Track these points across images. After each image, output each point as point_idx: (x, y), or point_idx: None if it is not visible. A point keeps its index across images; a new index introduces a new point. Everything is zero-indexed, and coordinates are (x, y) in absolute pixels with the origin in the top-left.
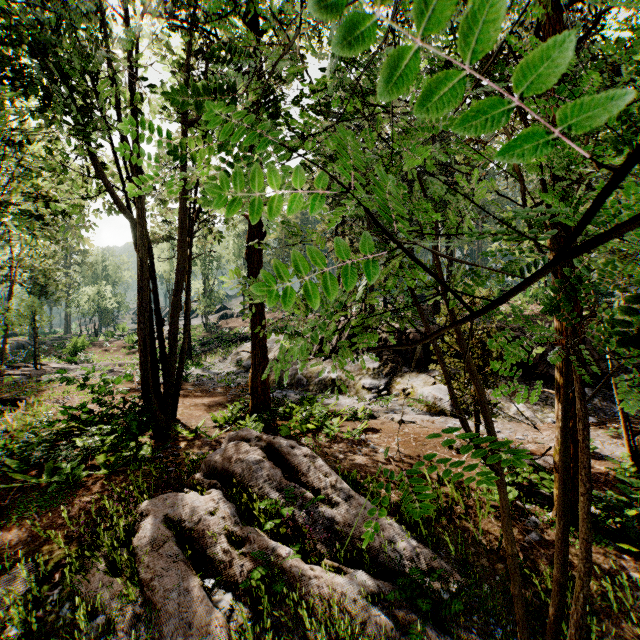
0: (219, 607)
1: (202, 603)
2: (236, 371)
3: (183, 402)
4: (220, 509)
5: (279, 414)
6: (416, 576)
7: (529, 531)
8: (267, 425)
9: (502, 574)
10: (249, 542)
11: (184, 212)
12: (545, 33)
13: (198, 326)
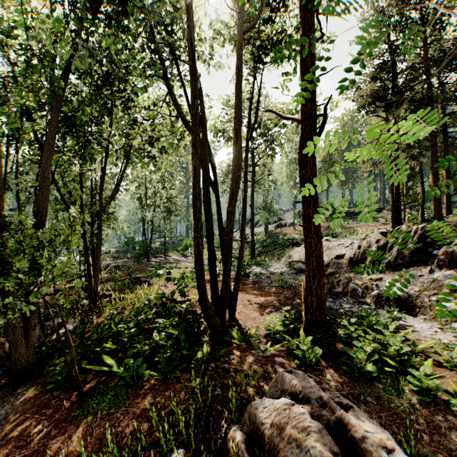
0: None
1: None
2: (288, 272)
3: (243, 299)
4: None
5: (338, 337)
6: None
7: None
8: (323, 346)
9: None
10: None
11: (237, 122)
12: None
13: (260, 233)
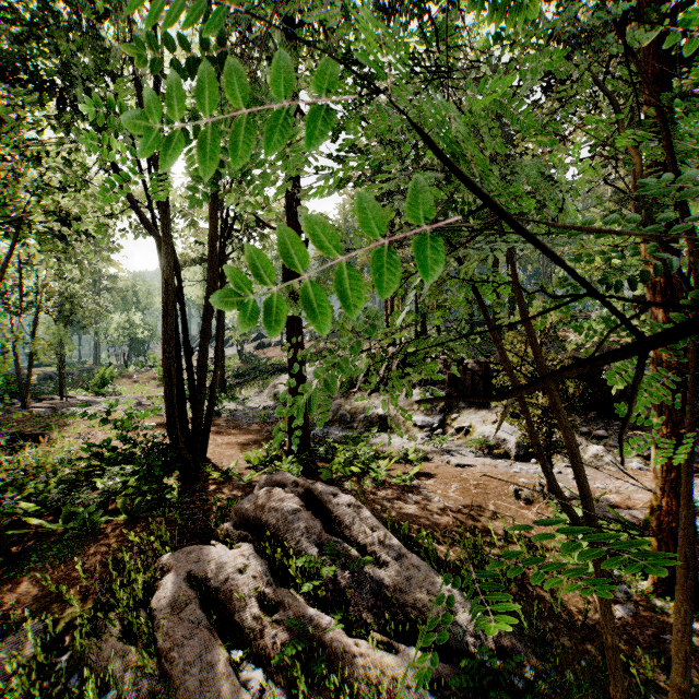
0: (247, 686)
1: (227, 680)
2: (273, 405)
3: (214, 439)
4: (251, 566)
5: (319, 455)
6: (482, 657)
7: (620, 604)
8: (306, 467)
9: (588, 657)
10: (283, 607)
11: (214, 228)
12: (638, 1)
13: (233, 356)
